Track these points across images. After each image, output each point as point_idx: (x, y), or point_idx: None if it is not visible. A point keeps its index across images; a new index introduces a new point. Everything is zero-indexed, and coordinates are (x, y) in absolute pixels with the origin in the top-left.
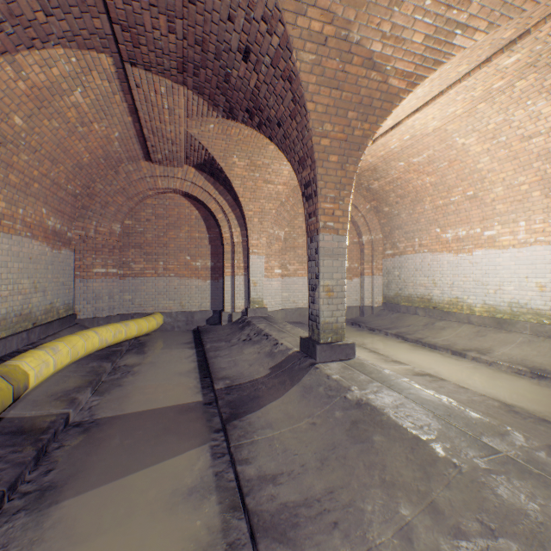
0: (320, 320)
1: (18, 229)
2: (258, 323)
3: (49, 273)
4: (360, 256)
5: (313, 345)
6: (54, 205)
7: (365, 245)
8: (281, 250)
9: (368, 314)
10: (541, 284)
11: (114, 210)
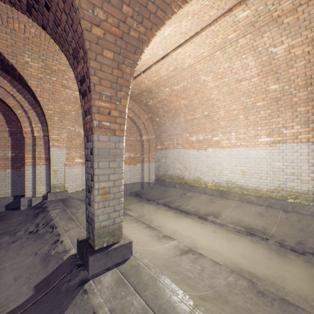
0: (95, 226)
1: None
2: (53, 209)
3: None
4: (141, 149)
5: (87, 255)
6: None
7: (144, 142)
8: (83, 144)
9: (147, 187)
10: (243, 170)
11: None
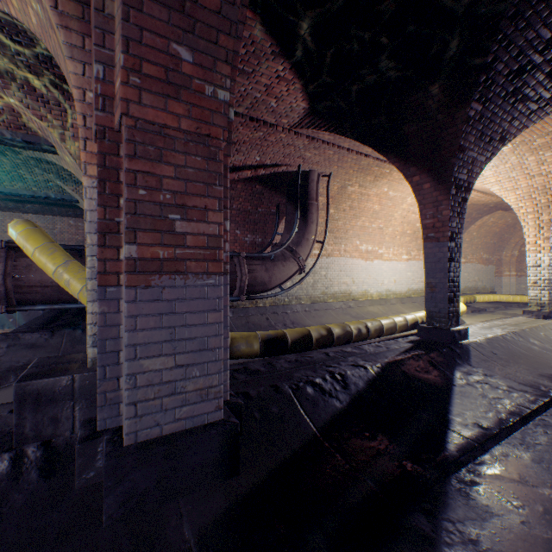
0: None
1: (473, 261)
2: None
3: (483, 275)
4: None
5: None
6: (485, 250)
7: None
8: None
9: None
10: None
11: (512, 245)
